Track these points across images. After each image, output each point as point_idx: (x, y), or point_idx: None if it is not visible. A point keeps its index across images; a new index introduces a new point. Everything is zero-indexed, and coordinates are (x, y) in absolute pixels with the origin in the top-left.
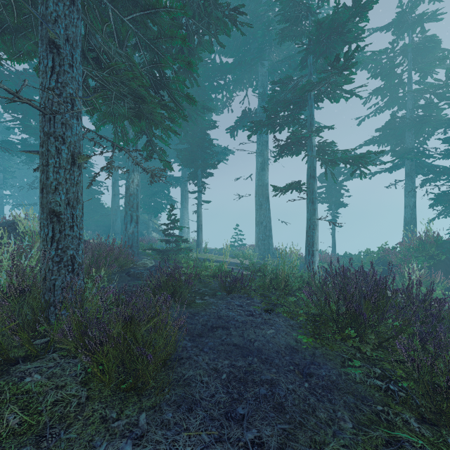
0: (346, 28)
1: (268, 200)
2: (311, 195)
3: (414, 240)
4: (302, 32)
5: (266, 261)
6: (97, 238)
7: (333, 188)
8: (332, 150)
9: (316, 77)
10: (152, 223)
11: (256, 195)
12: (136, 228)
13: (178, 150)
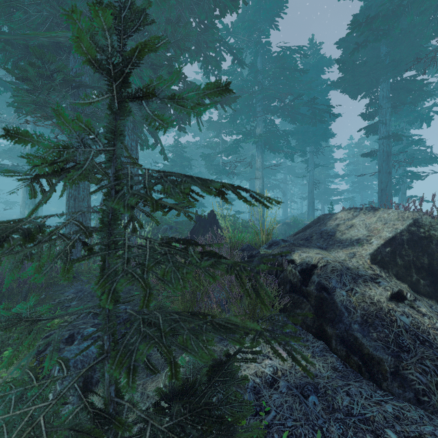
0: None
1: None
2: None
3: None
4: None
5: None
6: None
7: None
8: None
9: None
10: None
11: None
12: None
13: None
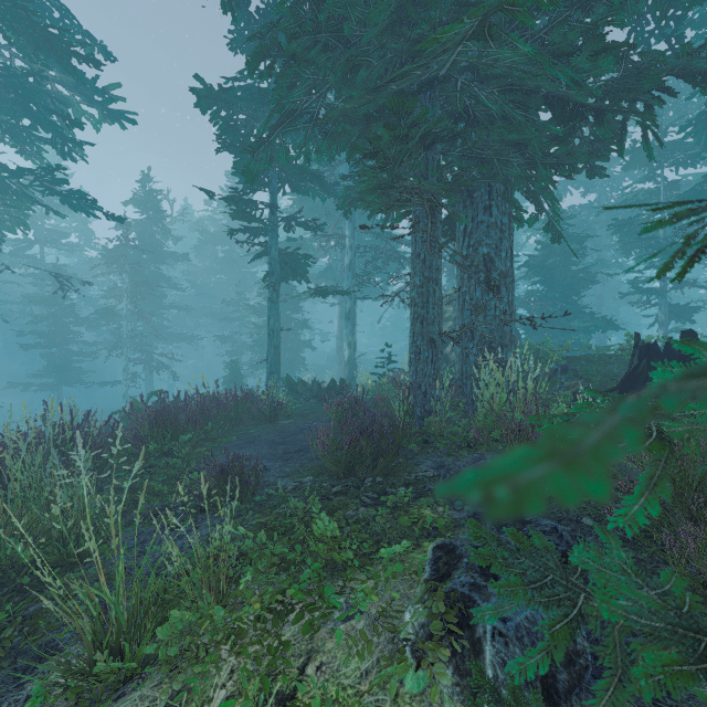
0: None
1: None
2: None
3: None
4: None
5: None
6: None
7: None
8: None
9: None
10: None
11: None
12: None
13: None
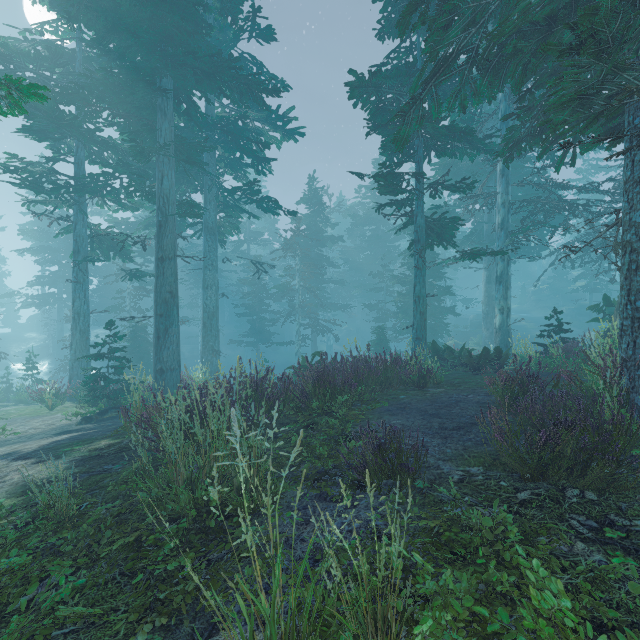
0: None
1: None
2: None
3: None
4: None
5: None
6: None
7: None
8: None
9: None
10: None
11: None
12: None
13: None
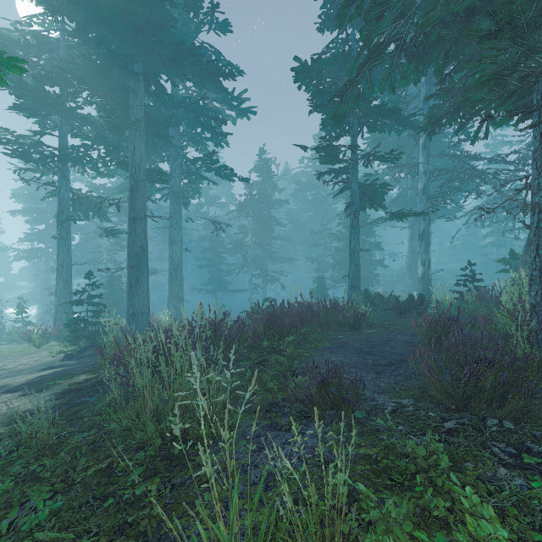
0: None
1: None
2: None
3: None
4: None
5: None
6: None
7: None
8: None
9: None
10: None
11: None
12: None
13: None
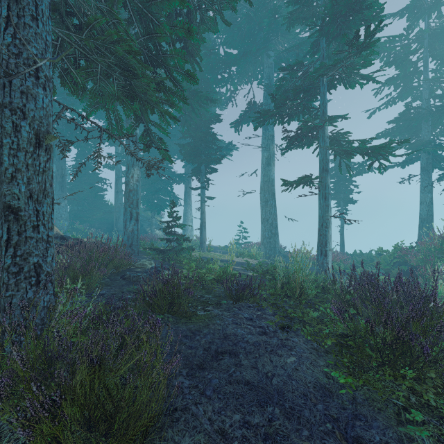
0: (364, 5)
1: (274, 196)
2: (323, 190)
3: (436, 239)
4: (314, 14)
5: (272, 259)
6: (90, 237)
7: (342, 184)
8: (348, 140)
9: (328, 64)
10: (156, 221)
11: (262, 192)
12: (136, 225)
13: (180, 145)
